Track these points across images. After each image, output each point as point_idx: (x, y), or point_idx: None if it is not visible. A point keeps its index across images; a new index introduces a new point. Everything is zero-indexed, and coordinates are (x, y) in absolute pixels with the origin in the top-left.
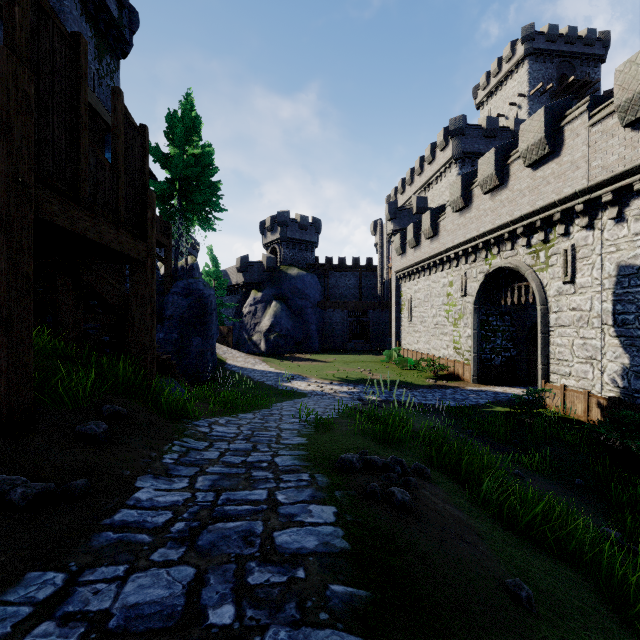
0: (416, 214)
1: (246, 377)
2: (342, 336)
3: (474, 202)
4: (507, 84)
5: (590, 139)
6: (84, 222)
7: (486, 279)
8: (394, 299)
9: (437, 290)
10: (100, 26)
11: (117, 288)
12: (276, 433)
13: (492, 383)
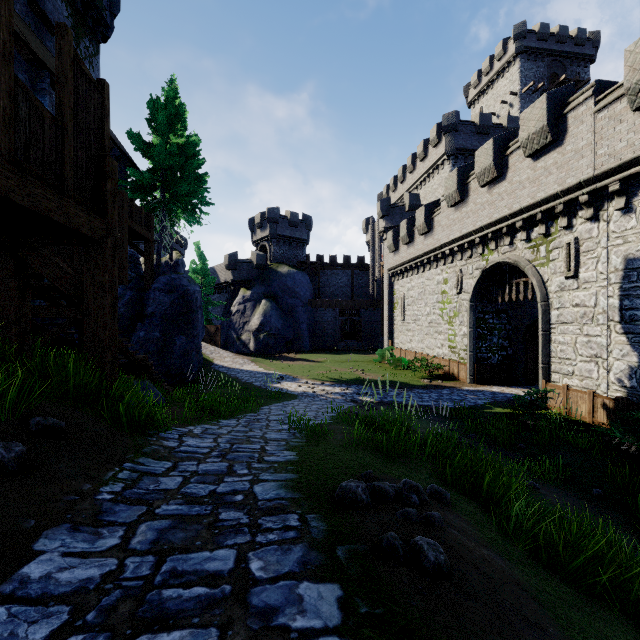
0: (408, 211)
1: (233, 378)
2: (333, 335)
3: (470, 196)
4: (499, 82)
5: (596, 126)
6: (6, 179)
7: (483, 275)
8: (387, 297)
9: (431, 287)
10: (77, 6)
11: (70, 273)
12: (260, 446)
13: (488, 383)
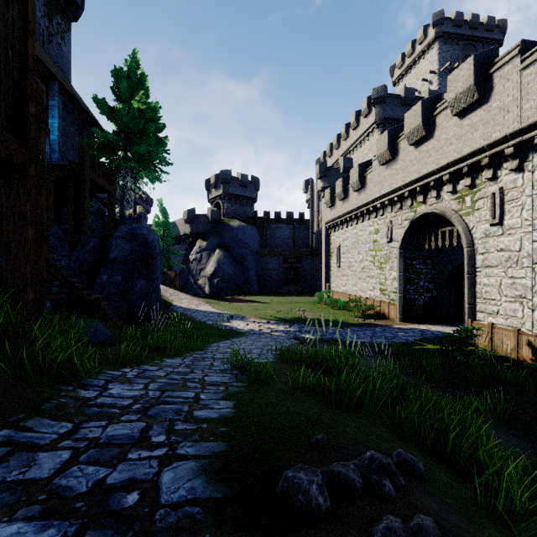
0: (343, 173)
1: (189, 317)
2: (278, 280)
3: (400, 154)
4: (420, 63)
5: (522, 82)
6: None
7: (411, 225)
8: (324, 247)
9: (364, 237)
10: None
11: None
12: (194, 393)
13: (416, 321)
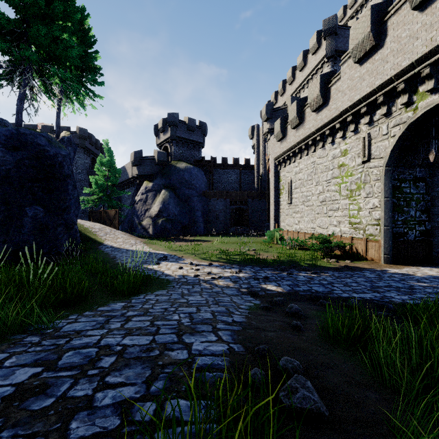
0: None
1: (110, 258)
2: (224, 222)
3: (390, 34)
4: (362, 12)
5: None
6: None
7: (409, 129)
8: (273, 184)
9: (324, 165)
10: None
11: None
12: None
13: (406, 263)
